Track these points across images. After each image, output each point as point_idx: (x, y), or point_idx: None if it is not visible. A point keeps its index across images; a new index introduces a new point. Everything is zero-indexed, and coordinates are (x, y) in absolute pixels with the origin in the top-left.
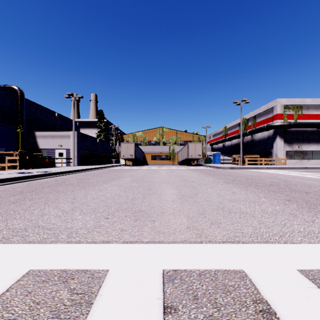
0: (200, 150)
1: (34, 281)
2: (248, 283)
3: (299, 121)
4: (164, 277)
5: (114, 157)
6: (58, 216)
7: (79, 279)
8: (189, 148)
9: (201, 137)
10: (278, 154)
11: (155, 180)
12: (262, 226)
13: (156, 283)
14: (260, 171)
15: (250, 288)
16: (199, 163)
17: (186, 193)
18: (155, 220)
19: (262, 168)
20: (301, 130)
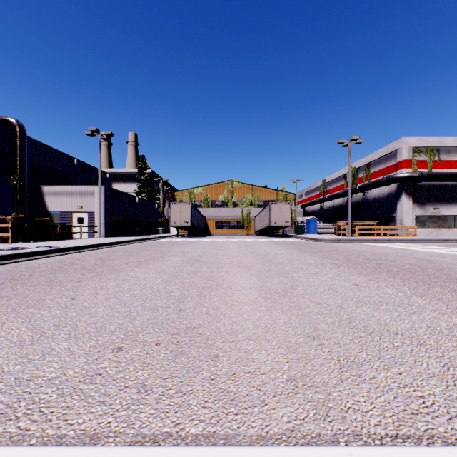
0: (288, 213)
1: None
2: None
3: (435, 171)
4: None
5: (161, 225)
6: (19, 343)
7: None
8: (272, 211)
9: (288, 195)
10: (404, 219)
11: (221, 261)
12: (455, 374)
13: None
14: (380, 245)
15: None
16: (286, 233)
17: (275, 287)
18: (219, 355)
19: (383, 241)
20: (438, 184)
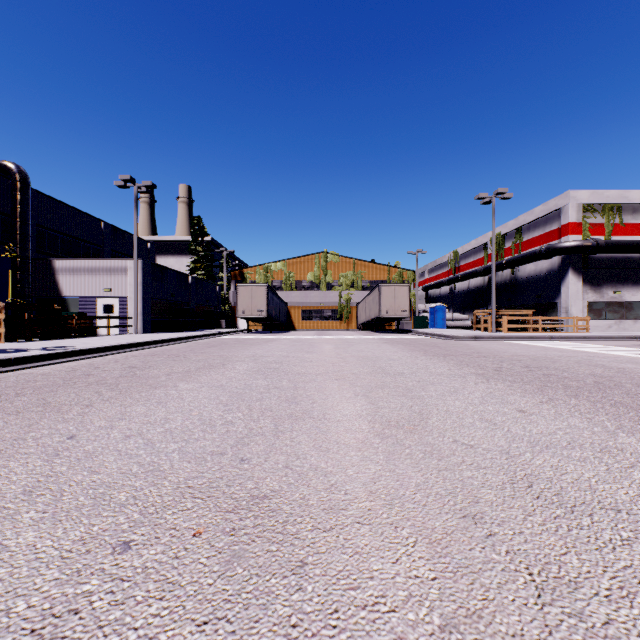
0: (405, 299)
1: None
2: None
3: (615, 239)
4: None
5: (225, 315)
6: None
7: None
8: (383, 296)
9: (405, 273)
10: (572, 308)
11: (310, 371)
12: None
13: None
14: (541, 345)
15: None
16: (403, 328)
17: (395, 415)
18: (307, 561)
19: (542, 339)
20: (620, 257)
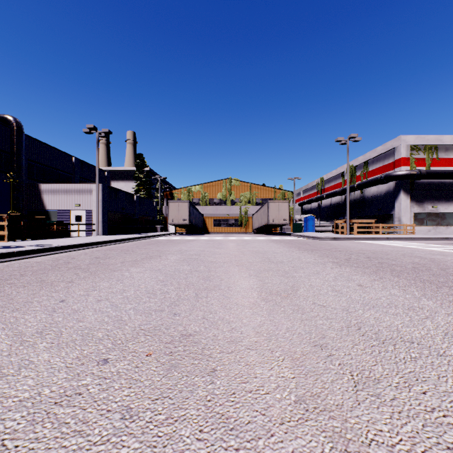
0: (286, 211)
1: None
2: None
3: (433, 169)
4: None
5: (159, 223)
6: None
7: None
8: (270, 209)
9: (286, 193)
10: (403, 217)
11: (219, 260)
12: None
13: None
14: (380, 243)
15: None
16: (284, 231)
17: (275, 287)
18: (216, 368)
19: (381, 239)
20: (437, 182)
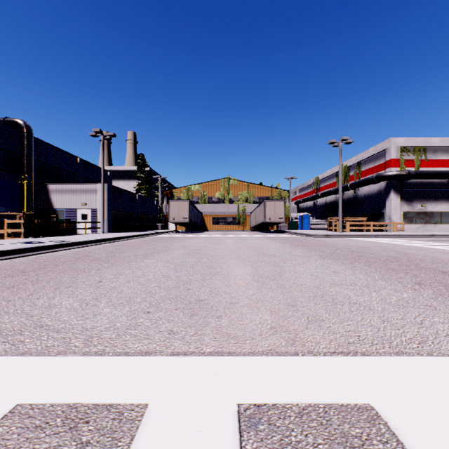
0: (281, 210)
1: (21, 428)
2: (383, 431)
3: (422, 170)
4: (240, 418)
5: (160, 221)
6: (73, 309)
7: (98, 423)
8: (267, 208)
9: (283, 192)
10: (393, 216)
11: (219, 254)
12: (387, 325)
13: (227, 432)
14: (368, 240)
15: (389, 441)
16: (281, 229)
17: (266, 273)
18: (222, 315)
19: (371, 236)
20: (425, 182)
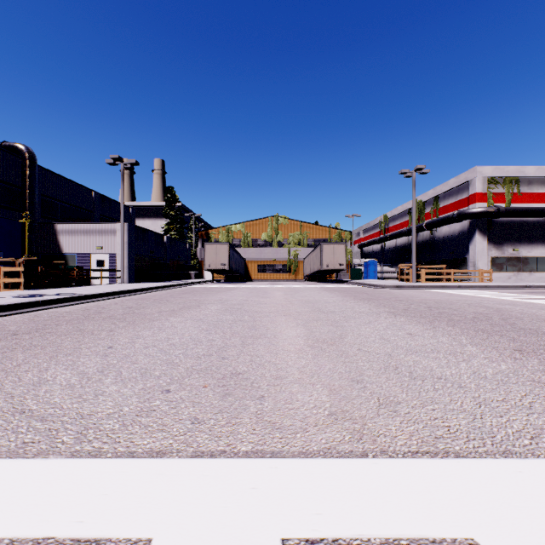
0: (342, 255)
1: None
2: None
3: (514, 206)
4: None
5: (193, 268)
6: (69, 386)
7: None
8: (324, 253)
9: (343, 233)
10: (478, 262)
11: (265, 310)
12: (485, 410)
13: None
14: (448, 292)
15: None
16: (341, 279)
17: (323, 336)
18: (264, 395)
19: (452, 287)
20: (518, 220)
